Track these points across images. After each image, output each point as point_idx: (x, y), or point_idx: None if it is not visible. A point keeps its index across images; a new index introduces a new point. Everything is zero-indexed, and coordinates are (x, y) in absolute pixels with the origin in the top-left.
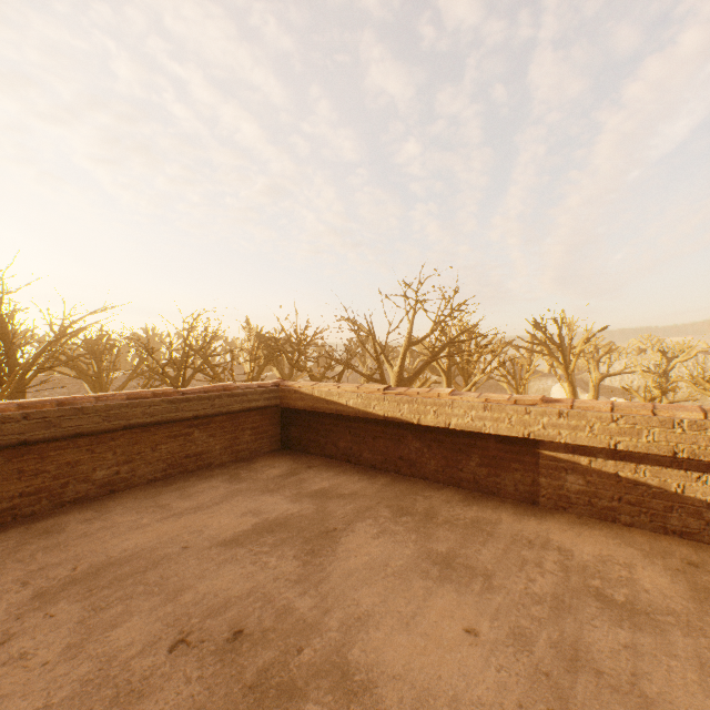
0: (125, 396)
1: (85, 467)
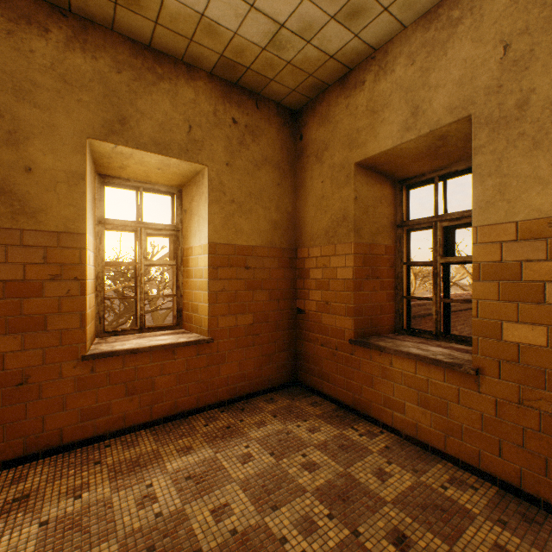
0: (468, 294)
1: (455, 324)
